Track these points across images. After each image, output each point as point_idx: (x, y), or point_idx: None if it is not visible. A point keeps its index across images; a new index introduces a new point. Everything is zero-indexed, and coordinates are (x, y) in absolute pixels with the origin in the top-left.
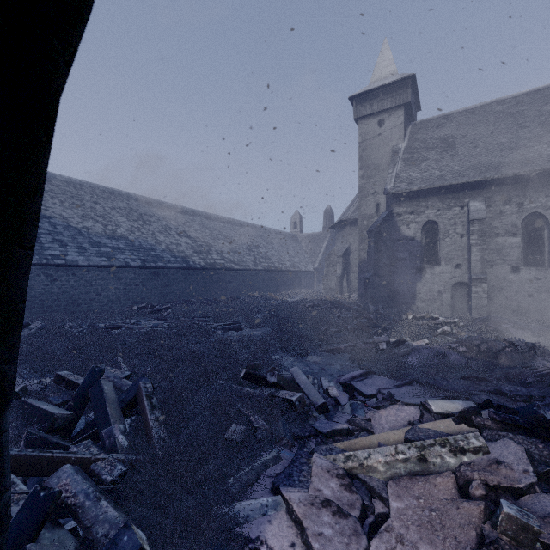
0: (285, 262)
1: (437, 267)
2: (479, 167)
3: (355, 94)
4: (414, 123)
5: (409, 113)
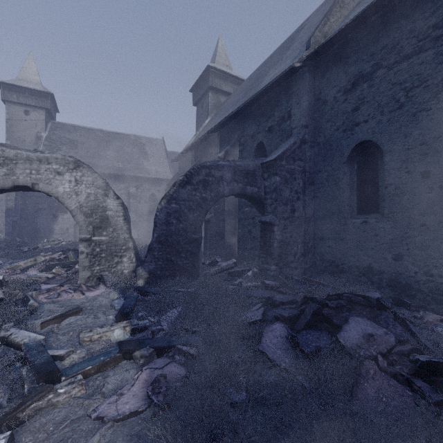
0: None
1: (66, 214)
2: (89, 164)
3: (3, 81)
4: (54, 121)
5: (50, 114)
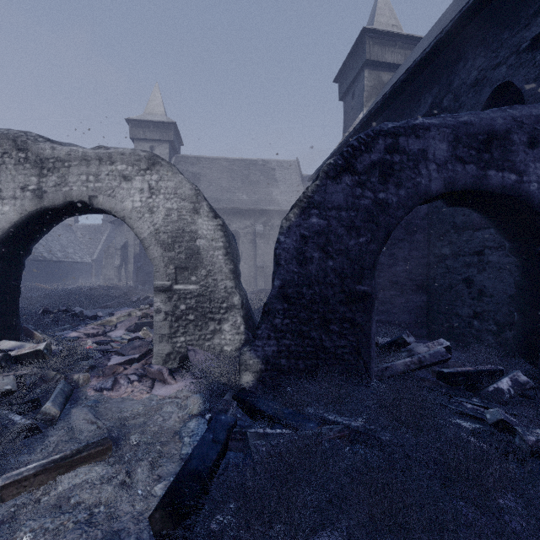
0: (57, 252)
1: None
2: (211, 199)
3: (131, 118)
4: (177, 155)
5: (174, 147)
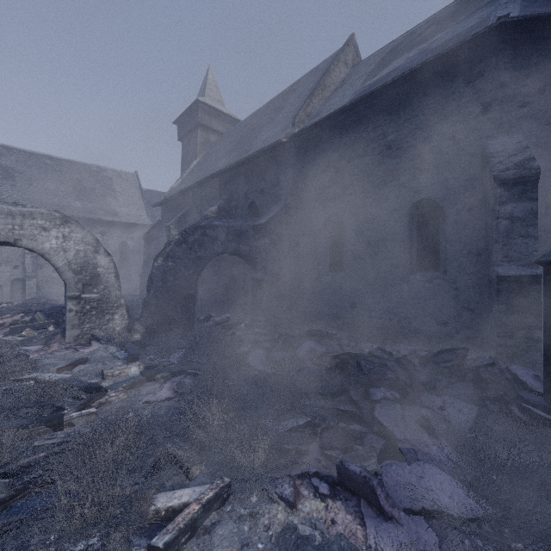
0: None
1: None
2: (33, 201)
3: None
4: None
5: None
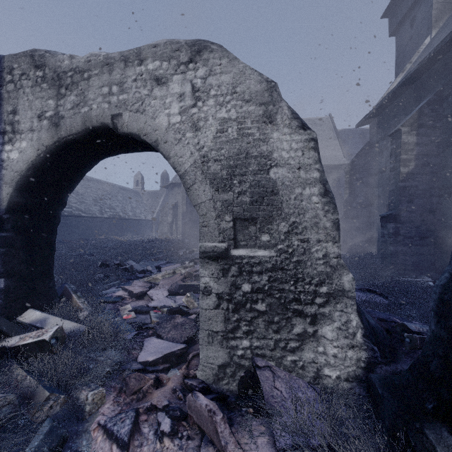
0: (128, 212)
1: None
2: None
3: None
4: None
5: None
